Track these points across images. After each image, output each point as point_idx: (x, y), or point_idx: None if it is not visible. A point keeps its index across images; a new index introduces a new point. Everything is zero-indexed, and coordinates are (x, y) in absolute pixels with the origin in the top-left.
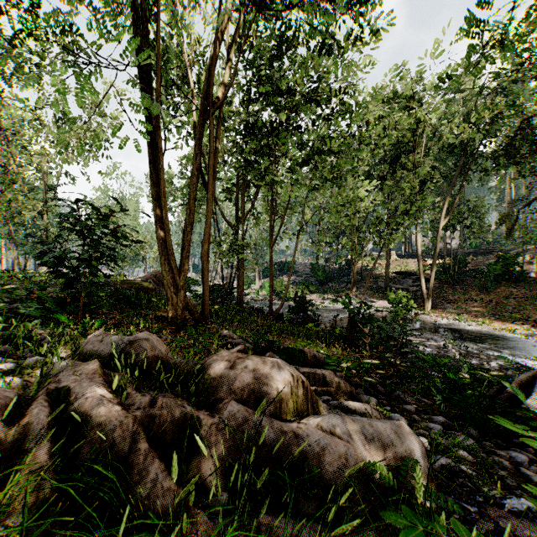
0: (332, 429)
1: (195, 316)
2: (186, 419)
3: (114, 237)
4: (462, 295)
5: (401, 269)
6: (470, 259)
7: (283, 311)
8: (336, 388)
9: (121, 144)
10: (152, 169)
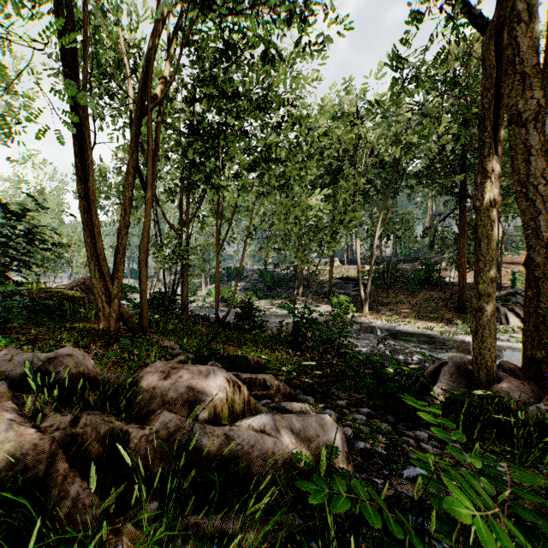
0: (263, 427)
1: (132, 327)
2: (113, 434)
3: (29, 240)
4: (394, 298)
5: (343, 275)
6: (401, 266)
7: (230, 318)
8: (276, 390)
9: (38, 133)
10: (78, 164)
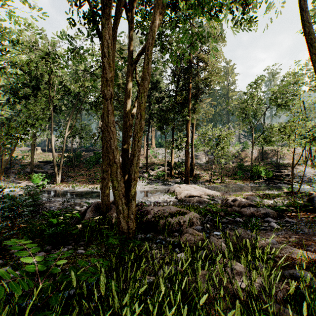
0: None
1: None
2: None
3: None
4: (78, 173)
5: (44, 159)
6: (83, 154)
7: None
8: None
9: None
10: None
